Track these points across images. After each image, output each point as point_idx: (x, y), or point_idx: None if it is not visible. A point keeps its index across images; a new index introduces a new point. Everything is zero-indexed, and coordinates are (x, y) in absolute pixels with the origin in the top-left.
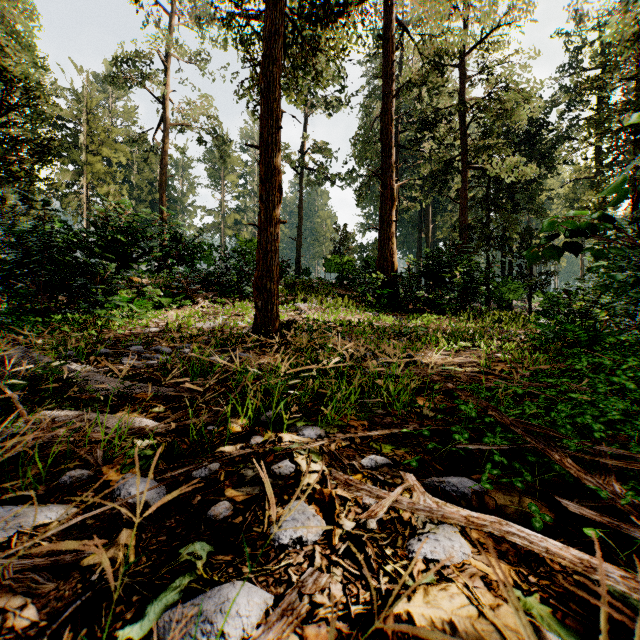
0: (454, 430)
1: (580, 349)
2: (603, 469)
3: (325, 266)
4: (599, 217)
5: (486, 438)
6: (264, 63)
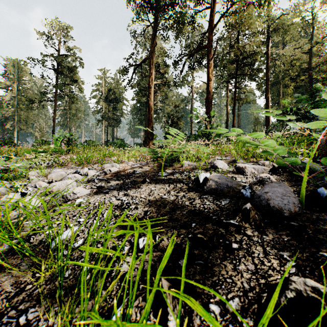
0: None
1: None
2: None
3: None
4: None
5: None
6: (232, 109)
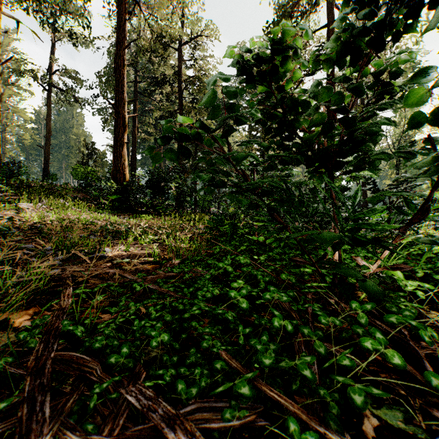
0: None
1: (226, 238)
2: None
3: (72, 174)
4: (201, 126)
5: None
6: None
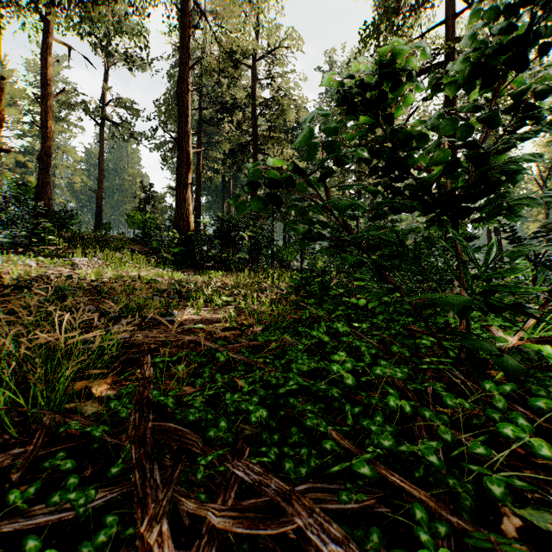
0: (44, 467)
1: (315, 300)
2: (210, 530)
3: (128, 222)
4: (294, 169)
5: (58, 493)
6: None
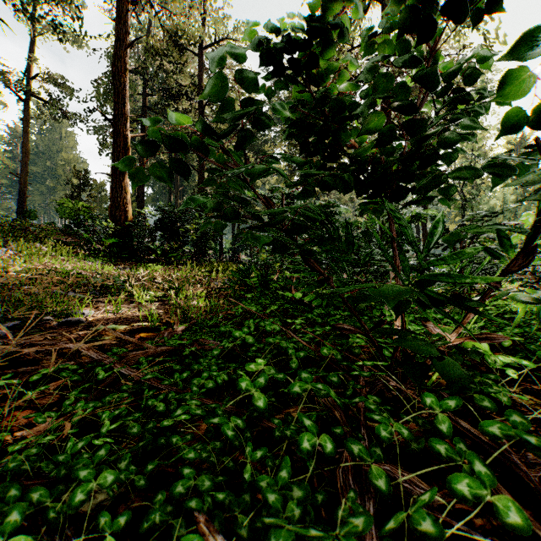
0: None
1: (254, 294)
2: None
3: (58, 210)
4: (203, 128)
5: None
6: None
